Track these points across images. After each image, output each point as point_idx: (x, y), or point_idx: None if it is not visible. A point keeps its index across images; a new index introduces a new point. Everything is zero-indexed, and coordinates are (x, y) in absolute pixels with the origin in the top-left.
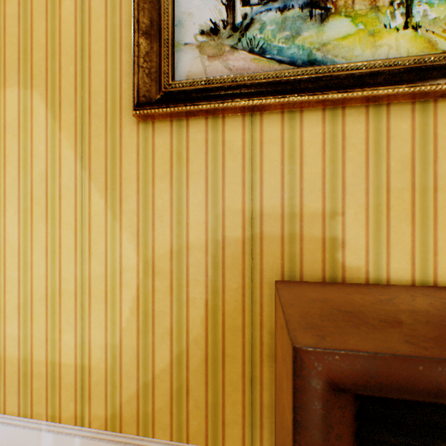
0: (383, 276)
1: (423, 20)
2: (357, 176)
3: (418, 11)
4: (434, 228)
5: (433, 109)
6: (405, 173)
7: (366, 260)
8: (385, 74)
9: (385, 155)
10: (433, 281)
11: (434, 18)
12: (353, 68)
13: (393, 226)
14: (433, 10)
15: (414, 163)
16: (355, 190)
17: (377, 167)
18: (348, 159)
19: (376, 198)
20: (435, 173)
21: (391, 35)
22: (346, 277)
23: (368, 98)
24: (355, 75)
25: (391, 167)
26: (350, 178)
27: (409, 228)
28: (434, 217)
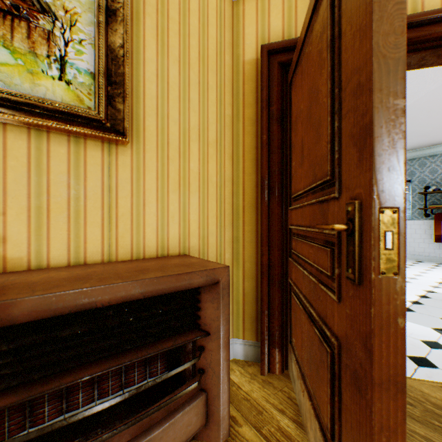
0: (45, 262)
1: (75, 80)
2: (21, 183)
3: (71, 72)
4: (85, 225)
5: (84, 143)
6: (63, 185)
7: (30, 251)
8: (42, 108)
9: (46, 170)
10: (84, 261)
11: (83, 82)
12: (10, 94)
13: (54, 223)
14: (82, 76)
15: (71, 179)
16: (19, 194)
17: (40, 178)
18: (11, 168)
19: (39, 202)
20: (86, 188)
21: (49, 80)
22: (9, 267)
23: (24, 122)
24: (13, 100)
25: (52, 179)
26: (13, 184)
27: (67, 225)
28: (85, 217)
